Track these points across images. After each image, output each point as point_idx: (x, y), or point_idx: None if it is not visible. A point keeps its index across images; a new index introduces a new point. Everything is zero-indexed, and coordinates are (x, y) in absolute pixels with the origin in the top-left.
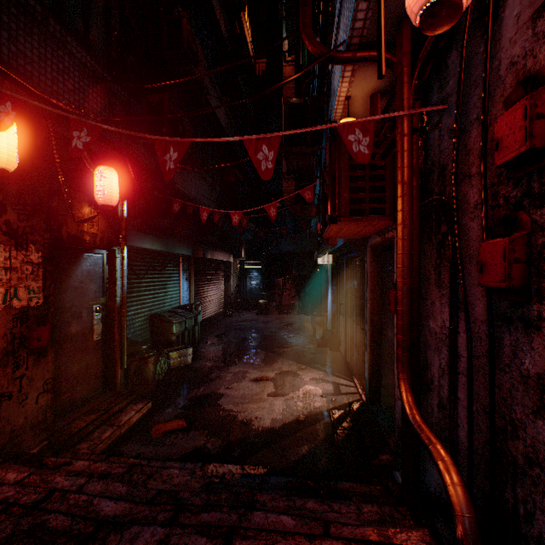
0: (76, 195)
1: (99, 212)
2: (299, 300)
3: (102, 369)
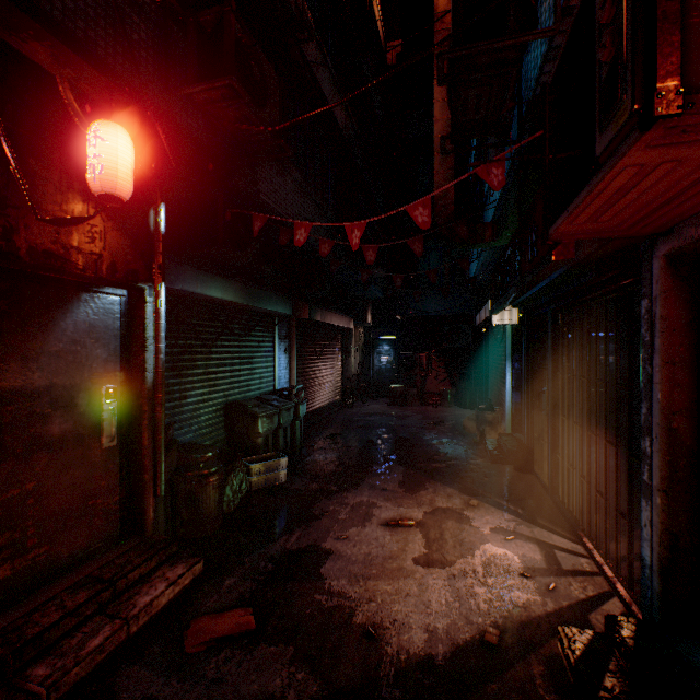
0: (51, 175)
1: (98, 211)
2: (451, 385)
3: (120, 497)
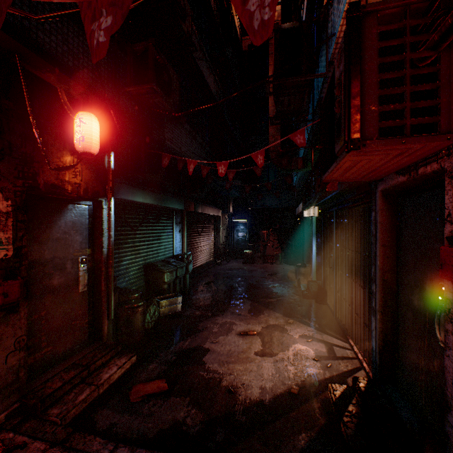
0: (55, 142)
1: (80, 161)
2: (281, 251)
3: (89, 320)
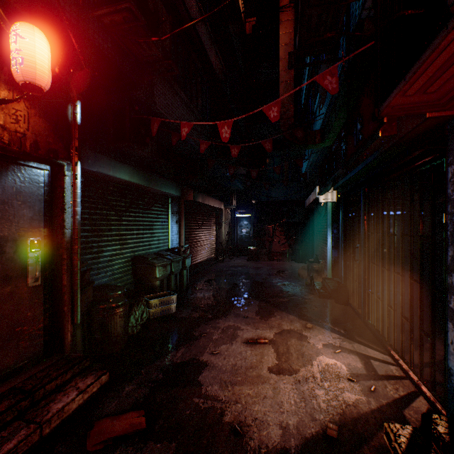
0: None
1: (20, 96)
2: (289, 247)
3: (44, 324)
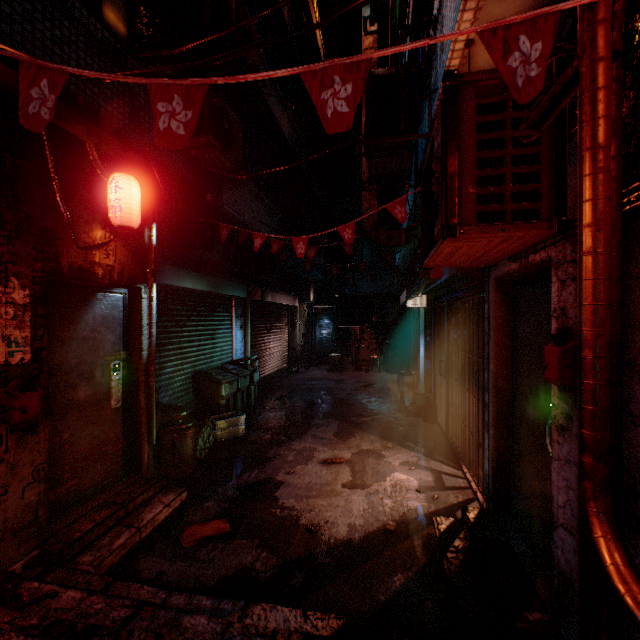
0: (82, 213)
1: (114, 236)
2: (380, 353)
3: (123, 445)
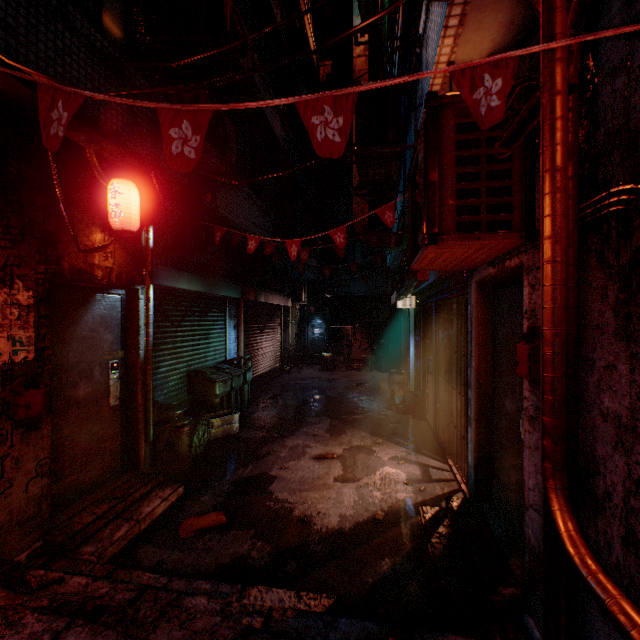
0: (83, 217)
1: (113, 239)
2: (372, 353)
3: (121, 442)
